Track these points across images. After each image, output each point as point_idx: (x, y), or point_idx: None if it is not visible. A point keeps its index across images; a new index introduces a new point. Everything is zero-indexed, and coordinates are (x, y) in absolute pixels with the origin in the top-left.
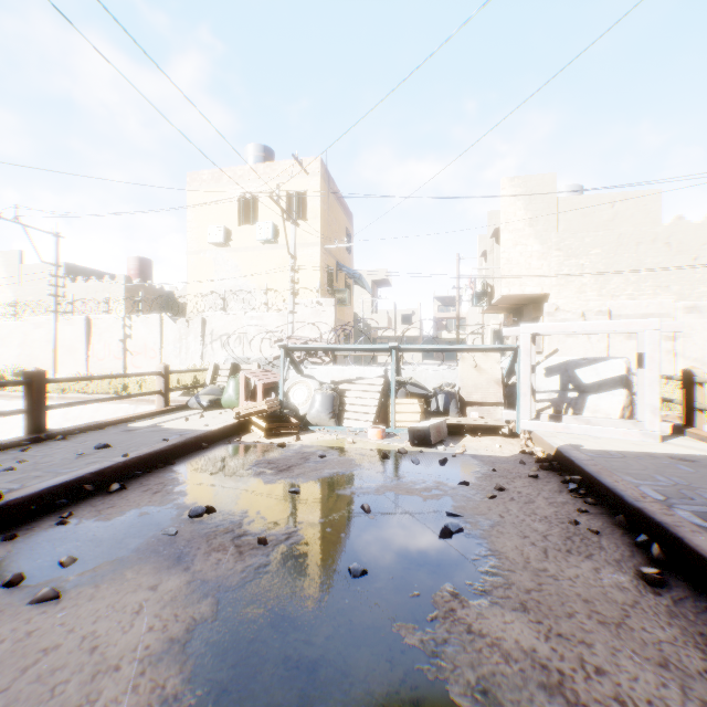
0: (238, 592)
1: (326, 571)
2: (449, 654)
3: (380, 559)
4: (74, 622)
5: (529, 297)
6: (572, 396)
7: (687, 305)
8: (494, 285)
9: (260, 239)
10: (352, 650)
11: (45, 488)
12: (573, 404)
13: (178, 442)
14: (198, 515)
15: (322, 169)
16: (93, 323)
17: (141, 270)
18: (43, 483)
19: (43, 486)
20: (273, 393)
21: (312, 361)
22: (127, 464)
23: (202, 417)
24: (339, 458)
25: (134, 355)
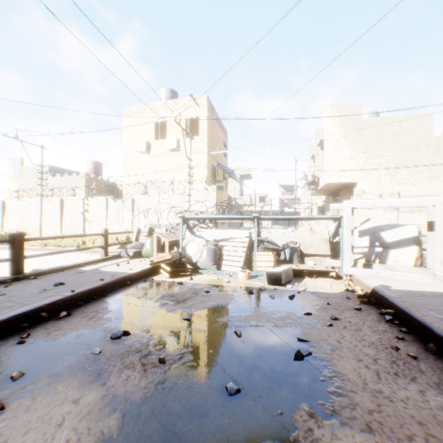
0: (139, 407)
1: (208, 388)
2: None
3: (250, 378)
4: (9, 433)
5: (343, 184)
6: (378, 250)
7: None
8: (319, 177)
9: (168, 148)
10: None
11: (12, 316)
12: (379, 256)
13: (110, 281)
14: (117, 337)
15: (208, 103)
16: (64, 202)
17: (95, 169)
18: (12, 312)
19: (11, 314)
20: (175, 247)
21: (201, 226)
22: (73, 297)
23: (128, 263)
24: (219, 293)
25: (90, 222)
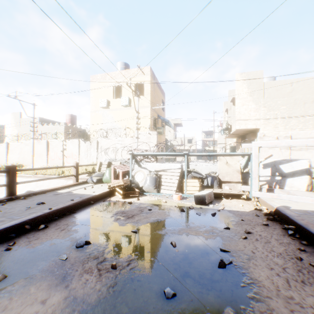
0: (94, 308)
1: (150, 292)
2: None
3: (183, 283)
4: None
5: (249, 130)
6: (278, 178)
7: None
8: (231, 125)
9: (122, 104)
10: None
11: (2, 228)
12: (279, 183)
13: (78, 201)
14: (80, 246)
15: (151, 72)
16: (49, 143)
17: (71, 120)
18: (3, 225)
19: (2, 227)
20: (127, 176)
21: (145, 160)
22: (50, 213)
23: (93, 187)
24: (158, 211)
25: (67, 157)
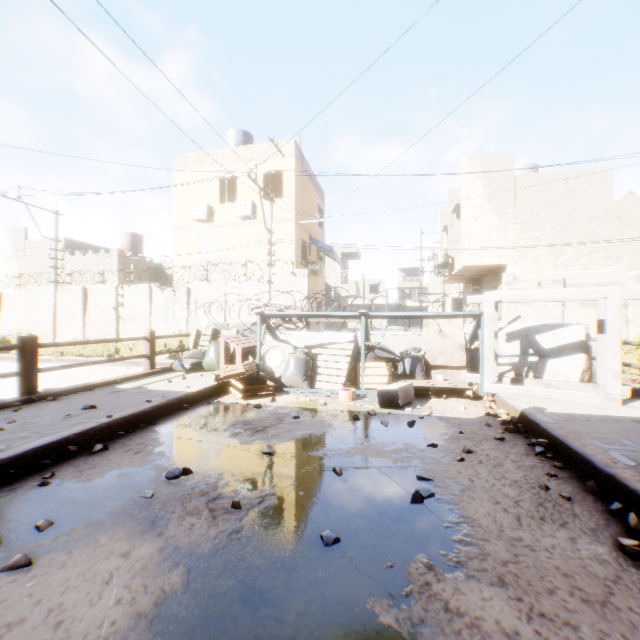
0: (209, 561)
1: (298, 538)
2: (426, 636)
3: (352, 525)
4: (42, 592)
5: (488, 268)
6: (532, 360)
7: (638, 274)
8: (455, 257)
9: (239, 215)
10: (325, 629)
11: (30, 449)
12: (534, 368)
13: (160, 403)
14: (175, 476)
15: (296, 151)
16: (89, 292)
17: (133, 244)
18: (29, 444)
19: (28, 447)
20: (250, 357)
21: (286, 327)
22: (111, 425)
23: (185, 379)
24: (312, 420)
25: (126, 321)
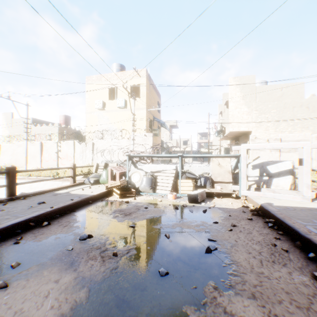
0: (100, 284)
1: (147, 272)
2: None
3: (175, 265)
4: (12, 302)
5: (242, 132)
6: (265, 178)
7: None
8: (225, 127)
9: (118, 106)
10: None
11: (10, 225)
12: (266, 183)
13: (77, 201)
14: (84, 239)
15: (146, 74)
16: (43, 144)
17: (66, 121)
18: (9, 222)
19: (9, 224)
20: (123, 177)
21: (142, 162)
22: (52, 212)
23: (90, 188)
24: (154, 209)
25: (62, 159)
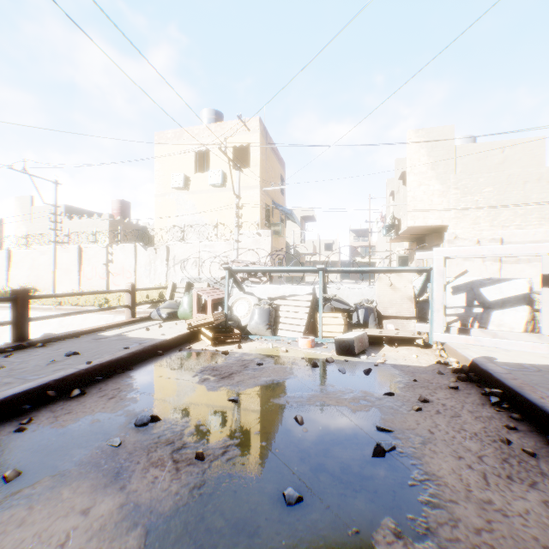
0: (168, 521)
1: (260, 495)
2: None
3: (315, 481)
4: None
5: (431, 228)
6: (477, 311)
7: None
8: (401, 219)
9: (212, 183)
10: None
11: (10, 396)
12: (479, 319)
13: (136, 350)
14: (143, 424)
15: (261, 127)
16: (83, 250)
17: (122, 209)
18: (10, 390)
19: (9, 393)
20: (220, 307)
21: (252, 281)
22: (89, 371)
23: (161, 327)
24: (274, 366)
25: (114, 275)
